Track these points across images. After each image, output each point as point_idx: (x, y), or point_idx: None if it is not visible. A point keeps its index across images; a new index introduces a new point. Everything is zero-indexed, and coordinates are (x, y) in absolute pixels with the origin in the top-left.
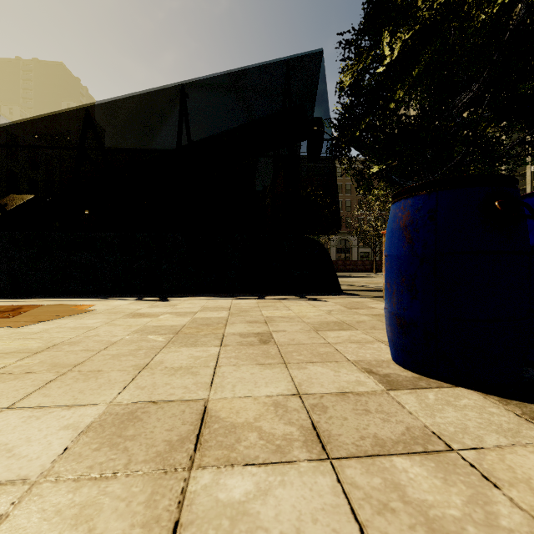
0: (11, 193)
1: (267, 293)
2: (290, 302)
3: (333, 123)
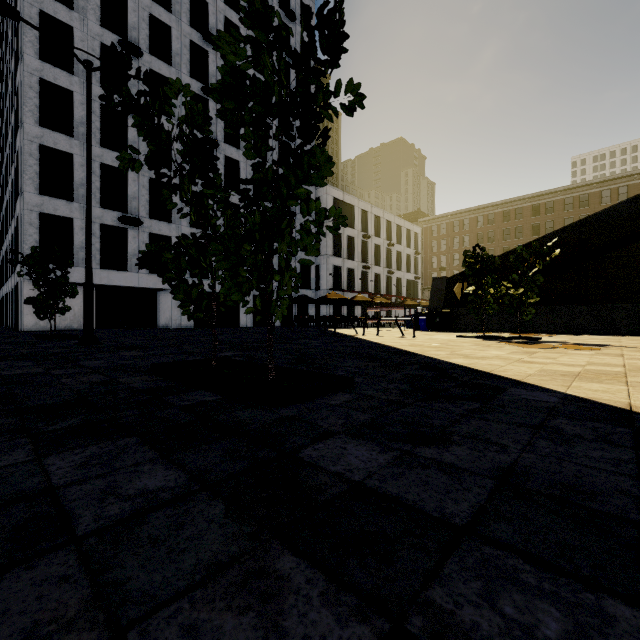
0: (397, 268)
1: None
2: None
3: None
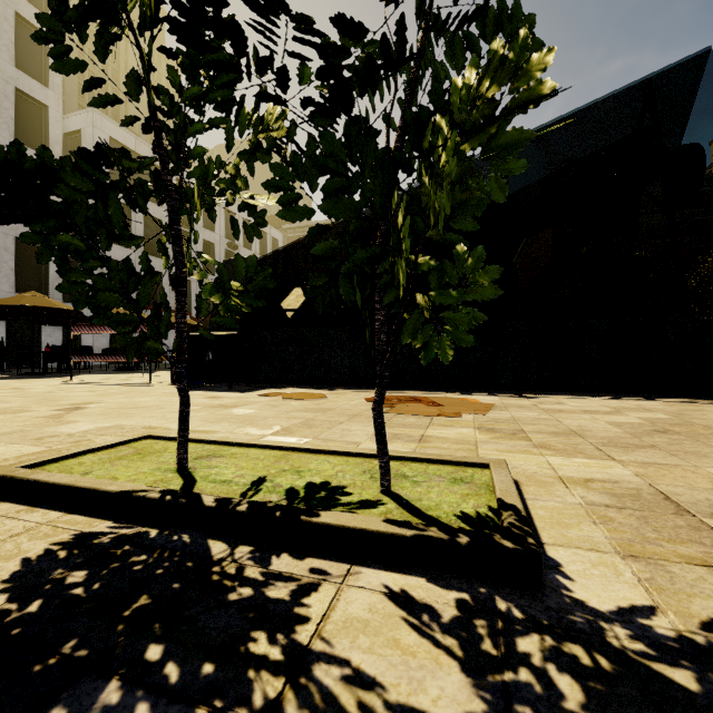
0: None
1: (640, 394)
2: None
3: None
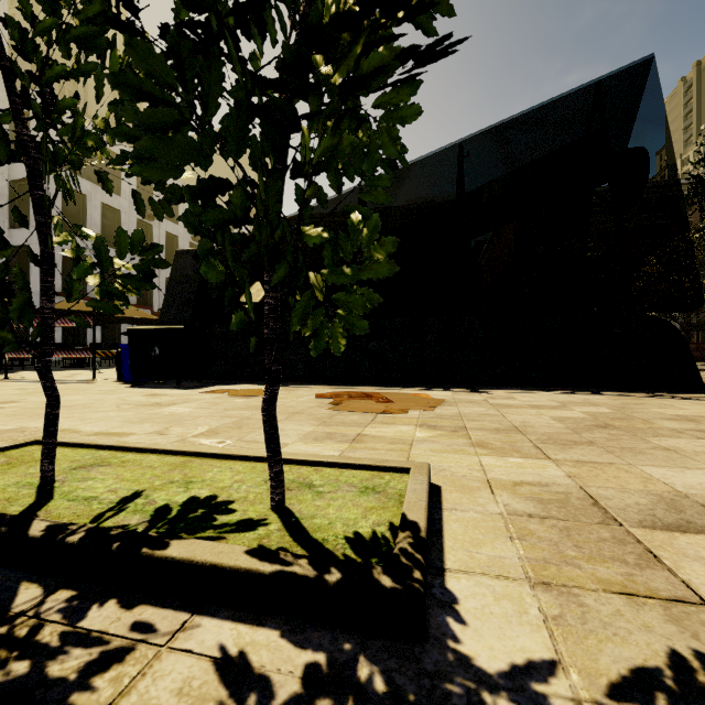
0: None
1: (588, 388)
2: (658, 400)
3: (704, 161)
